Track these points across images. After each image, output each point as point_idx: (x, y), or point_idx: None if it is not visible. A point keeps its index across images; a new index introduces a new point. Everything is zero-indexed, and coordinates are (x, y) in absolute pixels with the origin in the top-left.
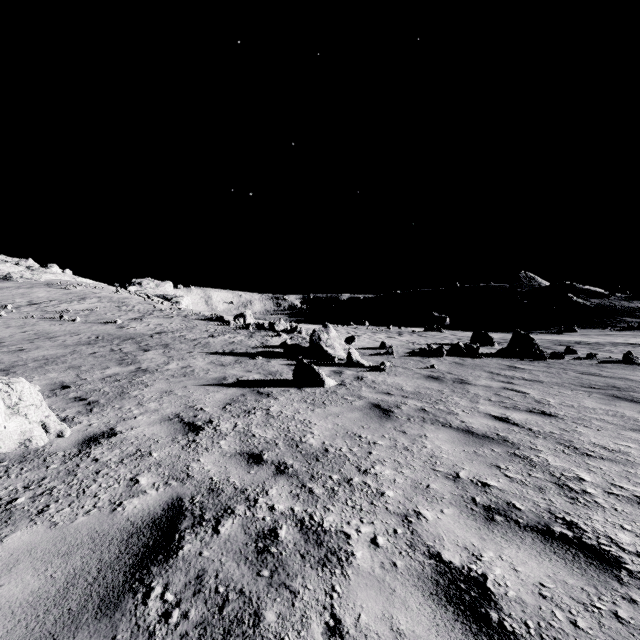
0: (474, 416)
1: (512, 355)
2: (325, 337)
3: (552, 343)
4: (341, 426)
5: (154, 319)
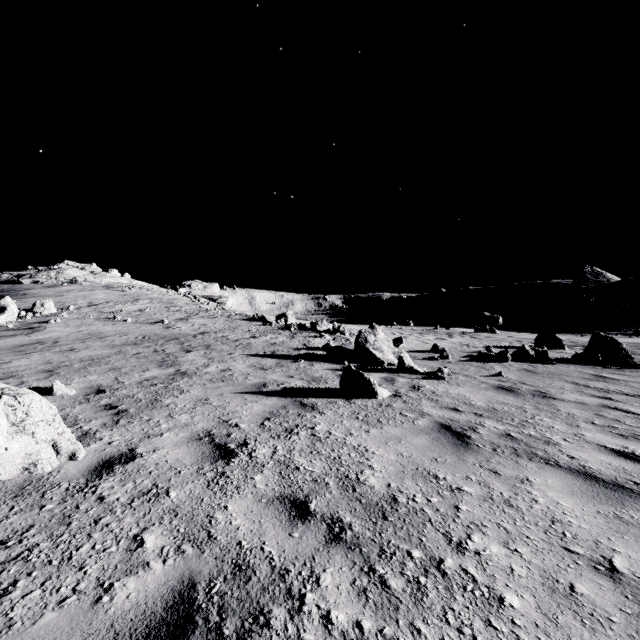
0: (584, 449)
1: (593, 361)
2: (372, 339)
3: (635, 347)
4: (407, 458)
5: (199, 319)
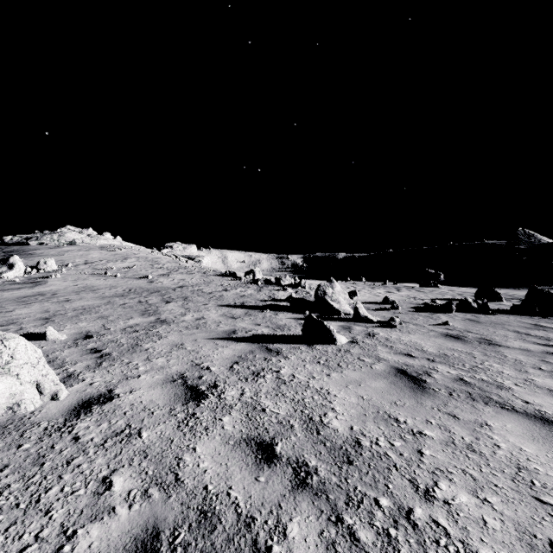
0: (536, 393)
1: (530, 312)
2: (330, 291)
3: None
4: (367, 401)
5: (178, 275)
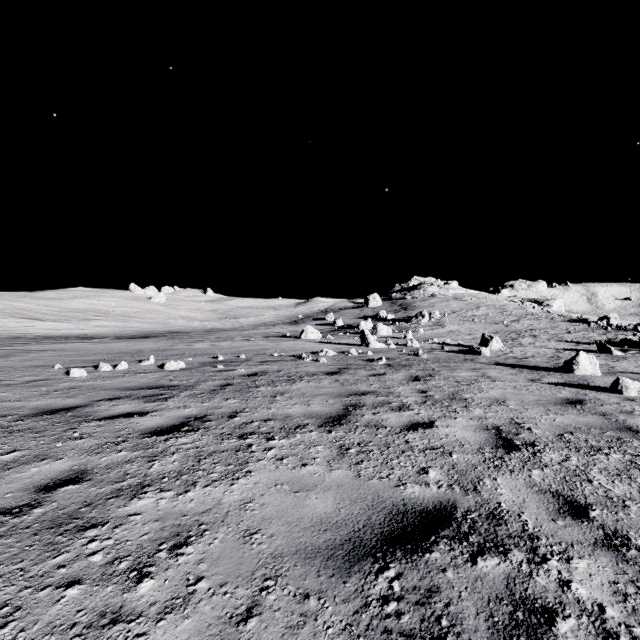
0: None
1: None
2: None
3: None
4: None
5: (527, 321)
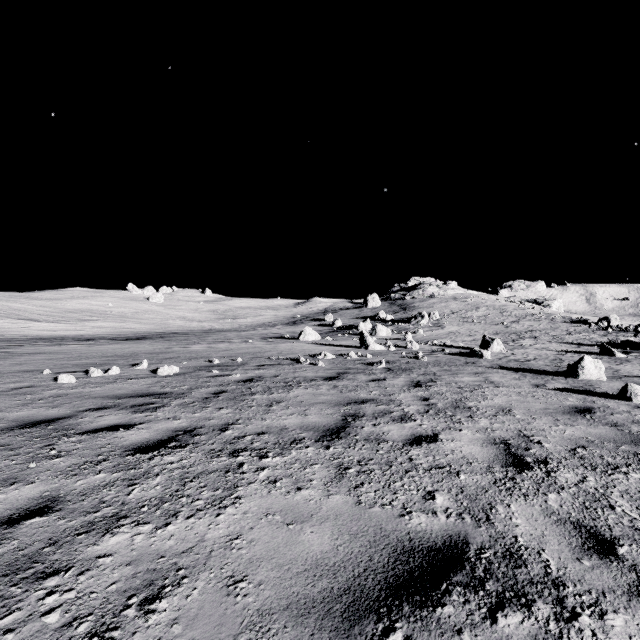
0: None
1: None
2: None
3: None
4: None
5: (526, 322)
